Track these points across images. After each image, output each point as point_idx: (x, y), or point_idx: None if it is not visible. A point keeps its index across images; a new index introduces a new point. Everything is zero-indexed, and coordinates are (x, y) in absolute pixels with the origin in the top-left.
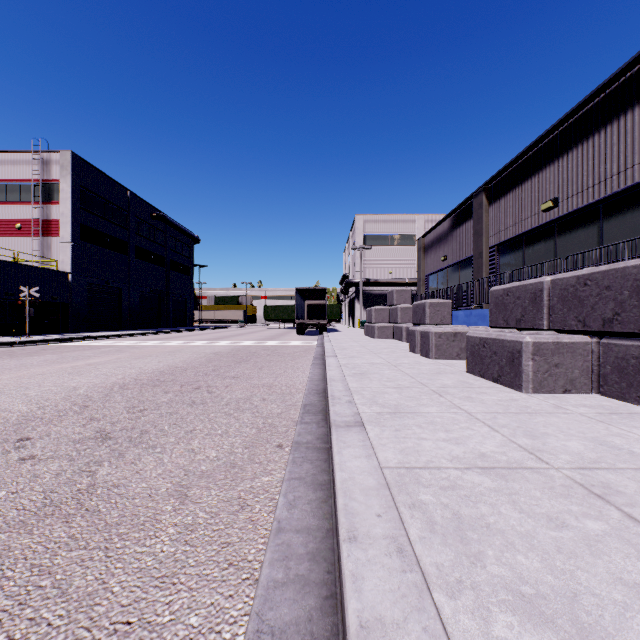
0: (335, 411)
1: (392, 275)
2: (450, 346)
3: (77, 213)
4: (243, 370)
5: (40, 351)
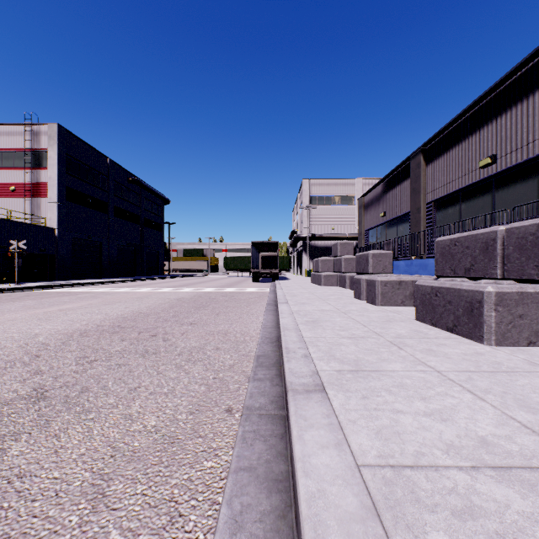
0: (291, 369)
1: (334, 231)
2: (395, 294)
3: (63, 177)
4: (201, 316)
5: (23, 297)
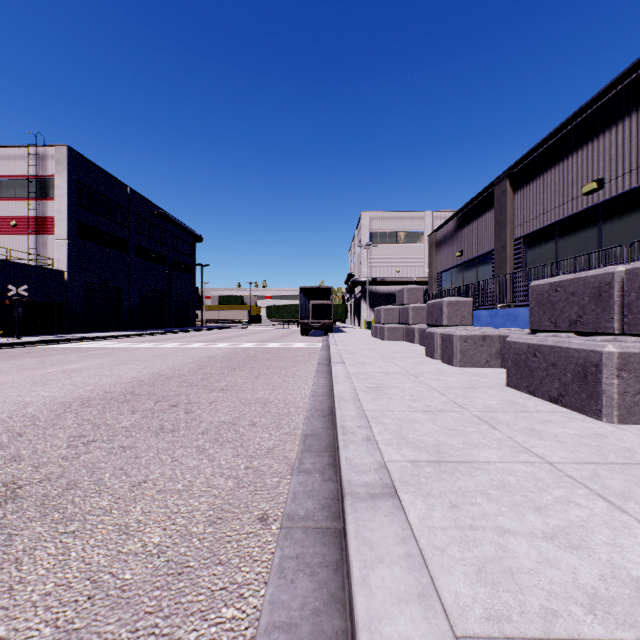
0: (349, 459)
1: (399, 274)
2: (478, 352)
3: (74, 210)
4: (236, 379)
5: (22, 354)
